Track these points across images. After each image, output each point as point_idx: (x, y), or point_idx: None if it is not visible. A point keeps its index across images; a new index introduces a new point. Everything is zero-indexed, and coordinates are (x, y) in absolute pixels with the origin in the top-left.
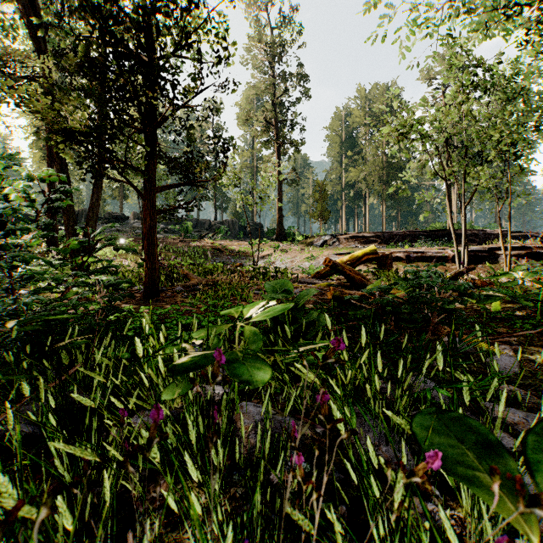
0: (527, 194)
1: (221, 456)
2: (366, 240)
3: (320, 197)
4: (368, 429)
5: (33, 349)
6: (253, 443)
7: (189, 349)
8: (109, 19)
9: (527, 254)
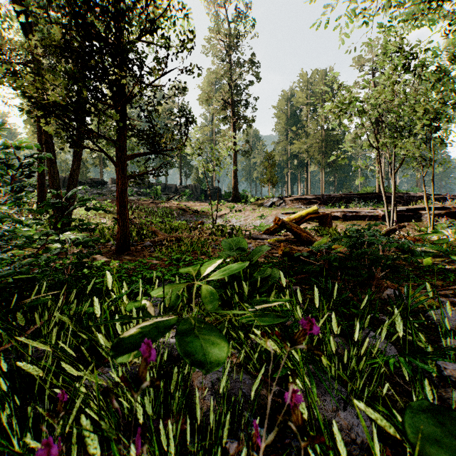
0: (448, 162)
1: (170, 445)
2: (308, 201)
3: (269, 165)
4: (325, 392)
5: (0, 306)
6: (209, 405)
7: (148, 307)
8: (83, 5)
9: (446, 214)
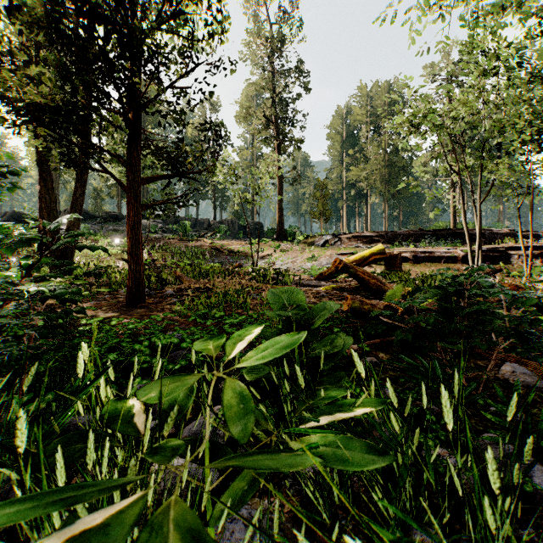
0: None
1: None
2: (369, 240)
3: (321, 196)
4: None
5: None
6: None
7: (138, 412)
8: None
9: (541, 254)
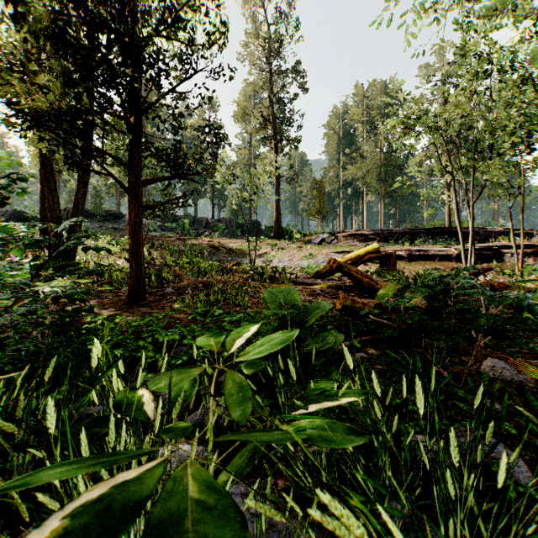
0: None
1: None
2: (365, 238)
3: (318, 194)
4: None
5: None
6: None
7: (147, 401)
8: None
9: (533, 253)
